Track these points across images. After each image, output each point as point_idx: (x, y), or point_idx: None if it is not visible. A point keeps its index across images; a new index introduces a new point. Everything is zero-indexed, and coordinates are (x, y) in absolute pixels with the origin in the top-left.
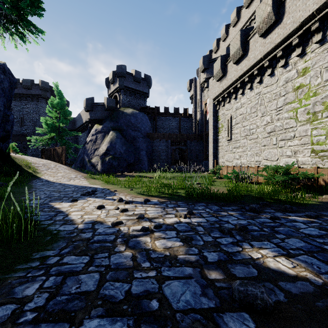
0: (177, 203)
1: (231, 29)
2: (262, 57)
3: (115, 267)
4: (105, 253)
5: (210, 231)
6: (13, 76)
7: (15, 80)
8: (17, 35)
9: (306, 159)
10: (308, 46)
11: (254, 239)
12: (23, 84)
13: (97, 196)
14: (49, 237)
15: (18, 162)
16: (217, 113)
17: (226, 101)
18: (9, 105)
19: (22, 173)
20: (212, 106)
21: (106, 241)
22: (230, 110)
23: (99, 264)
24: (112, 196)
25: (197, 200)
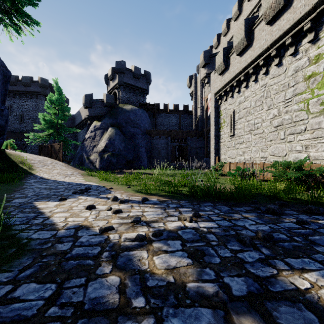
0: (180, 202)
1: (232, 23)
2: (269, 46)
3: (90, 308)
4: (82, 278)
5: (225, 241)
6: (7, 69)
7: (9, 73)
8: (12, 27)
9: (320, 154)
10: (322, 30)
11: (289, 254)
12: (23, 81)
13: (89, 194)
14: (14, 248)
15: (13, 158)
16: (219, 108)
17: (229, 95)
18: (4, 99)
19: (17, 170)
20: (213, 101)
21: (88, 256)
22: (233, 104)
23: (67, 301)
24: (107, 194)
25: (202, 198)
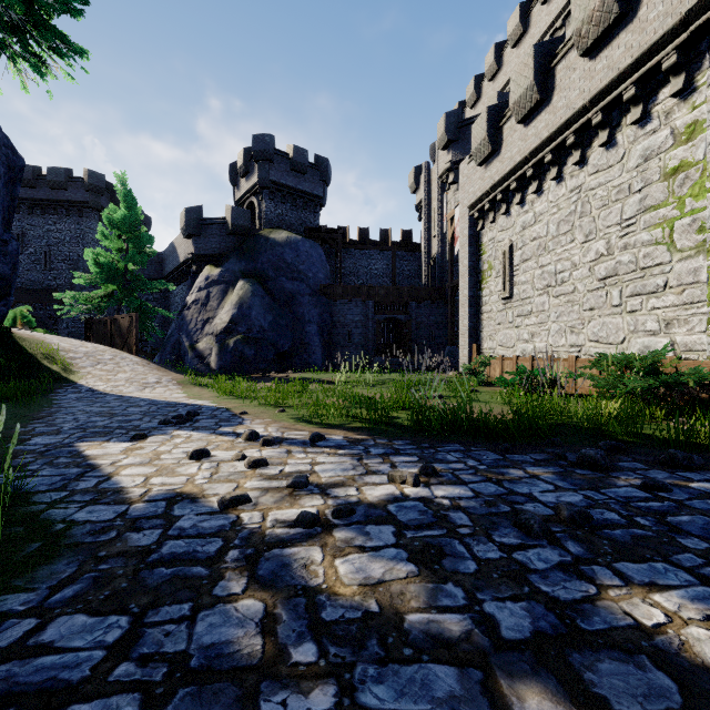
0: (392, 443)
1: (508, 53)
2: (587, 104)
3: (202, 666)
4: (184, 603)
5: (489, 527)
6: (16, 153)
7: (21, 162)
8: (26, 61)
9: (696, 338)
10: (702, 70)
11: (623, 554)
12: (49, 179)
13: (197, 426)
14: (38, 543)
15: (28, 347)
16: (479, 238)
17: (500, 210)
18: (9, 219)
19: (37, 373)
20: (467, 223)
21: (196, 557)
22: (509, 230)
23: (154, 651)
24: (234, 426)
25: (441, 436)
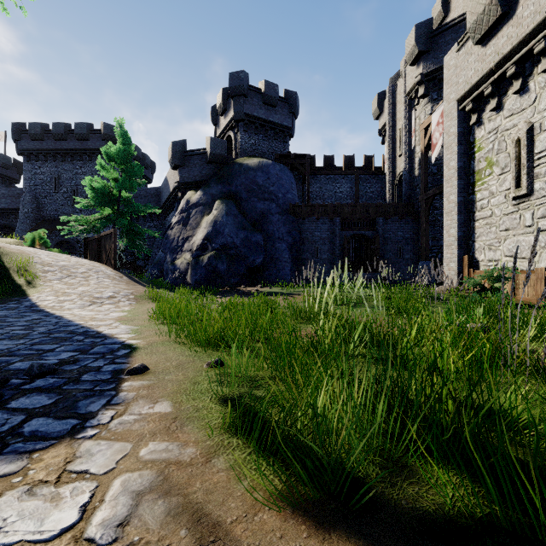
0: None
1: None
2: None
3: None
4: None
5: None
6: None
7: None
8: None
9: None
10: None
11: None
12: (76, 132)
13: None
14: None
15: (7, 261)
16: (470, 135)
17: (508, 90)
18: None
19: None
20: (455, 119)
21: None
22: (525, 111)
23: None
24: (30, 454)
25: None
